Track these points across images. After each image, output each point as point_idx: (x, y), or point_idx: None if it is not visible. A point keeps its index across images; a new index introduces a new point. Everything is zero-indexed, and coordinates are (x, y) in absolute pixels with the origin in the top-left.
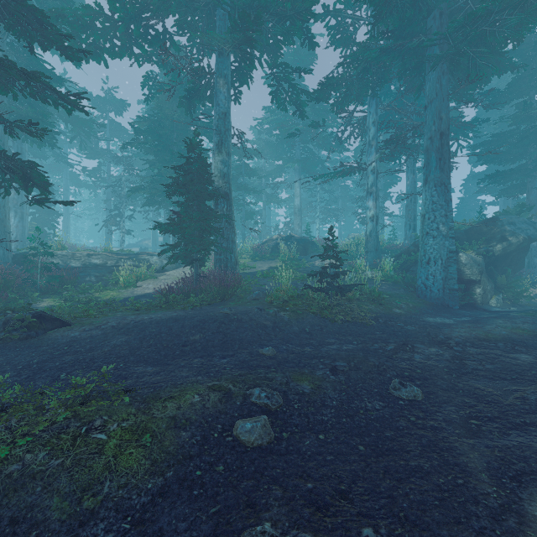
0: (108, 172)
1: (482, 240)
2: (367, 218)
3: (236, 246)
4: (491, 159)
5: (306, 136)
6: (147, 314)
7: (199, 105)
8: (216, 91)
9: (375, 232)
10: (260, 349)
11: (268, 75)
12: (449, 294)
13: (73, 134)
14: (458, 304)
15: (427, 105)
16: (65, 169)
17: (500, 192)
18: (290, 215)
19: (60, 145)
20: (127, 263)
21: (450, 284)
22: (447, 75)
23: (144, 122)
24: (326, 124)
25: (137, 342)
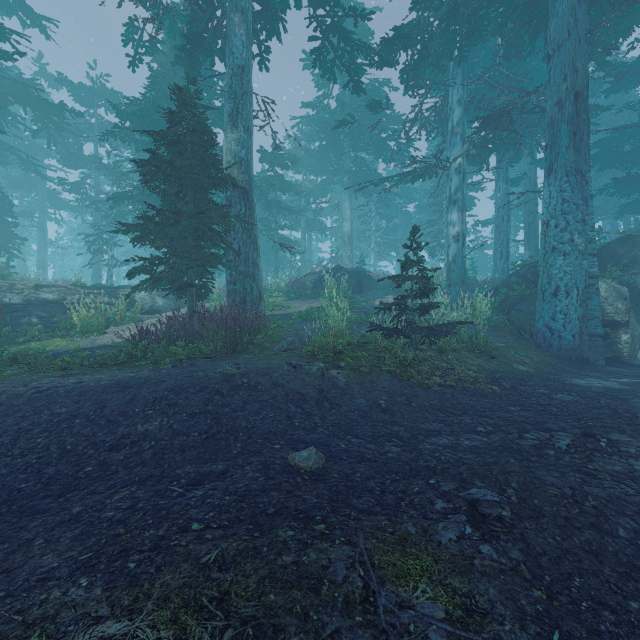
0: (96, 187)
1: (618, 266)
2: (449, 238)
3: (259, 271)
4: (612, 162)
5: (359, 141)
6: (85, 375)
7: (212, 82)
8: (229, 34)
9: (461, 257)
10: (290, 452)
11: (308, 58)
12: (589, 343)
13: (46, 133)
14: (603, 357)
15: (552, 53)
16: (41, 185)
17: (621, 208)
18: (337, 248)
19: (34, 152)
20: (98, 299)
21: (591, 327)
22: (585, 5)
23: (135, 107)
24: (385, 126)
25: (3, 442)
